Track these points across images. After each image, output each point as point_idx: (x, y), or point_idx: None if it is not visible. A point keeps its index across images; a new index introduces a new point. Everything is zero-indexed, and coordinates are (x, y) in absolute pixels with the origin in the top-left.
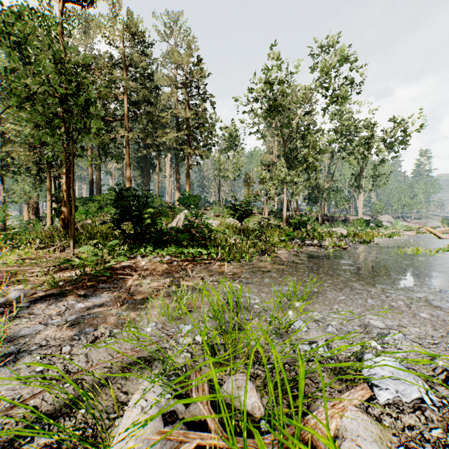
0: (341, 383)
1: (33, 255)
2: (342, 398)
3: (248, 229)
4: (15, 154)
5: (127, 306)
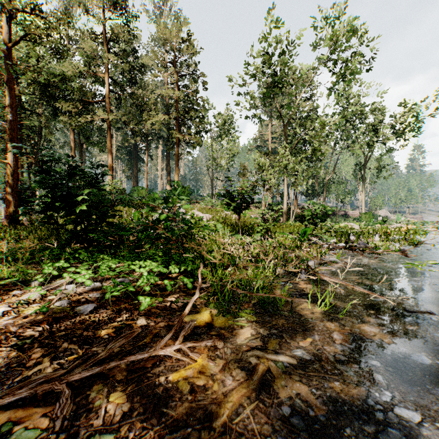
0: None
1: None
2: None
3: (245, 223)
4: None
5: None
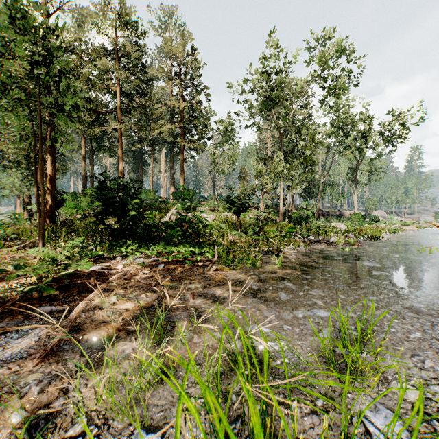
0: None
1: None
2: None
3: (244, 223)
4: (4, 147)
5: (57, 358)
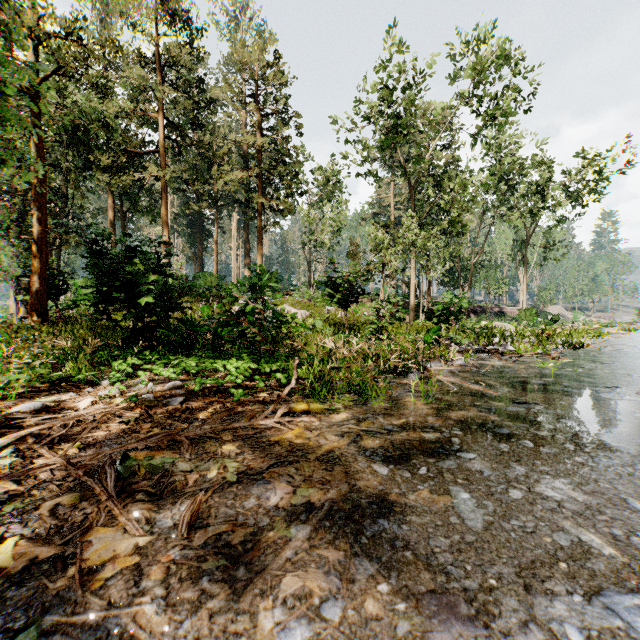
0: None
1: None
2: None
3: (355, 323)
4: None
5: None
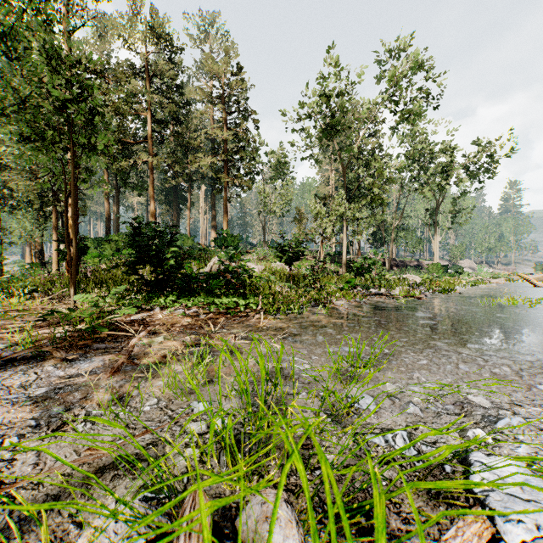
0: (437, 504)
1: (21, 306)
2: (446, 542)
3: (298, 275)
4: (13, 184)
5: (124, 374)
